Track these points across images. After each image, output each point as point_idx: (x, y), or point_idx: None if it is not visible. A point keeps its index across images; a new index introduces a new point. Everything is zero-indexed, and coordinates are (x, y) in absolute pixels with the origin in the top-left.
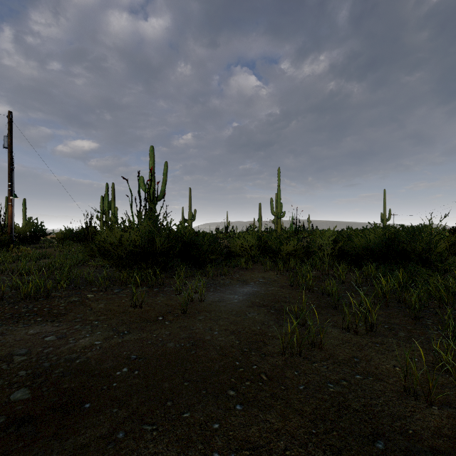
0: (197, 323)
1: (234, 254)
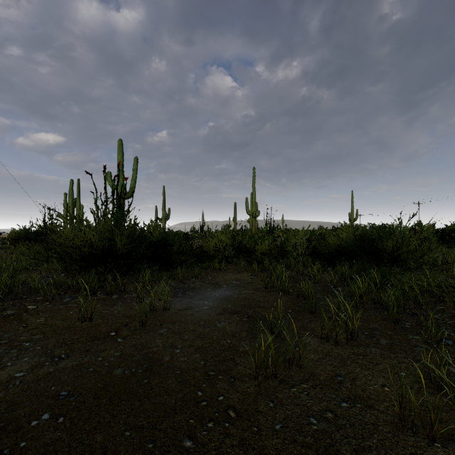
0: (156, 338)
1: (207, 255)
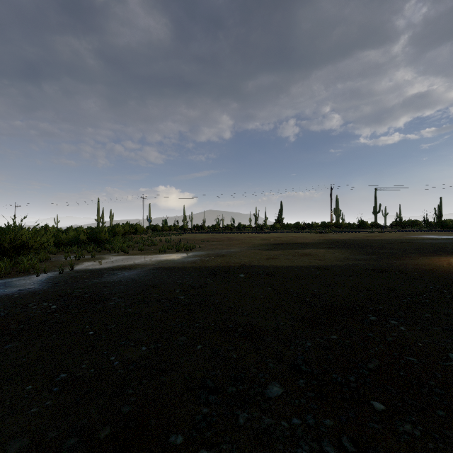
0: (102, 257)
1: None
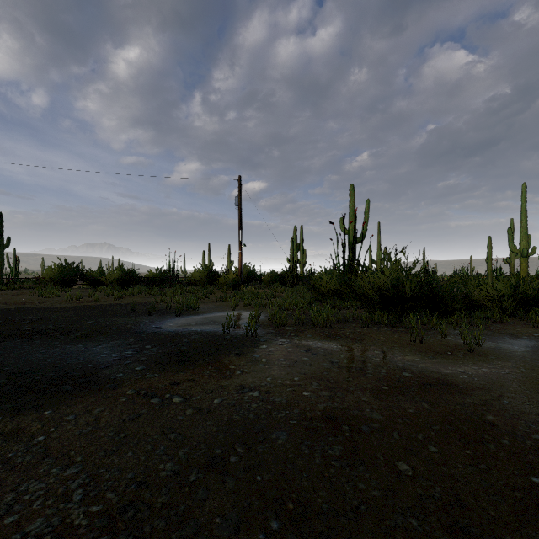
0: (492, 360)
1: (476, 304)
